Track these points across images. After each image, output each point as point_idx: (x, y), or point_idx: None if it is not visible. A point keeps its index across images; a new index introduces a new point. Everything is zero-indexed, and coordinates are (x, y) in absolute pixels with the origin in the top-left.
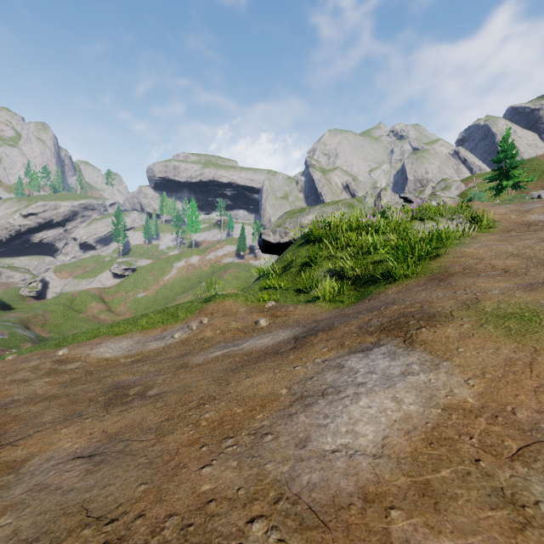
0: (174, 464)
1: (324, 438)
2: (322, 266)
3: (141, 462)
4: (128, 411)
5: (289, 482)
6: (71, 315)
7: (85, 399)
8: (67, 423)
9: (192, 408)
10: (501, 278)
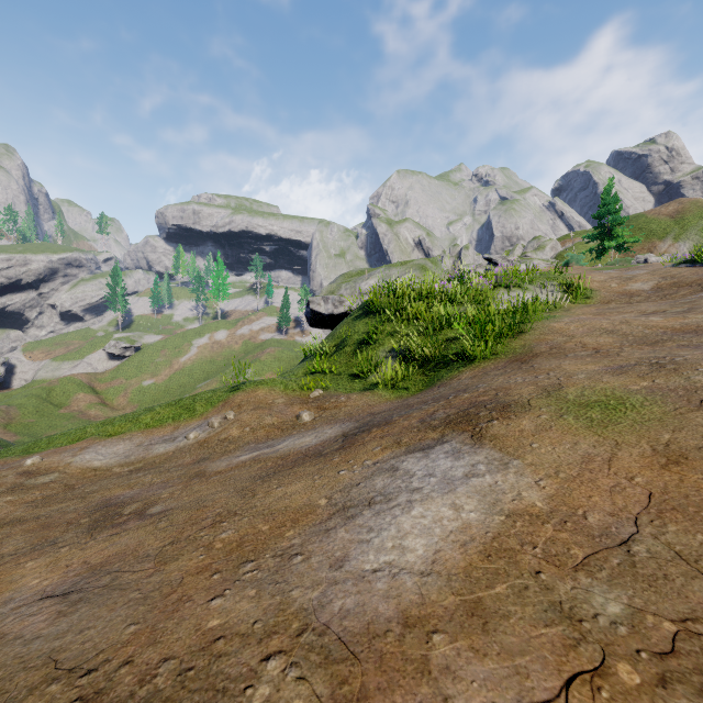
0: (176, 597)
1: (365, 556)
2: (384, 344)
3: (133, 598)
4: (120, 535)
5: (318, 610)
6: (48, 411)
7: (62, 523)
8: (35, 554)
9: (205, 527)
10: (591, 359)
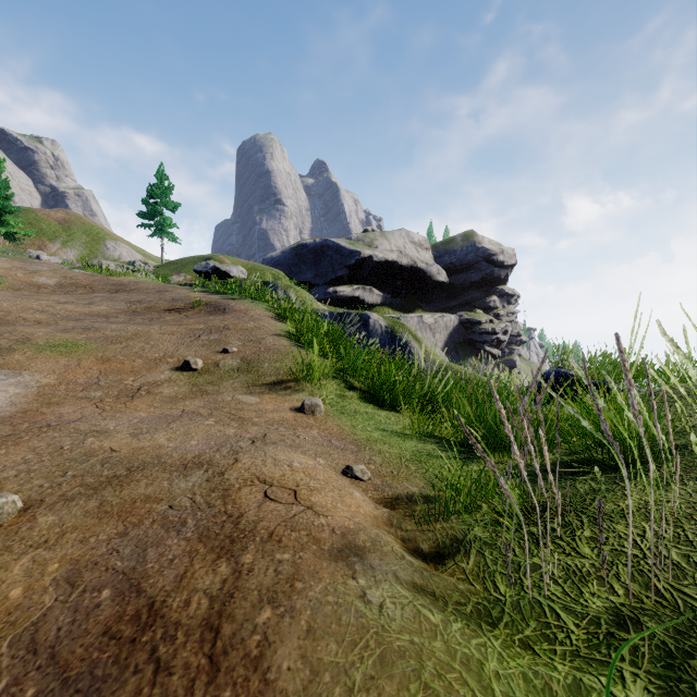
0: None
1: None
2: None
3: None
4: None
5: None
6: None
7: None
8: None
9: None
10: (40, 326)
